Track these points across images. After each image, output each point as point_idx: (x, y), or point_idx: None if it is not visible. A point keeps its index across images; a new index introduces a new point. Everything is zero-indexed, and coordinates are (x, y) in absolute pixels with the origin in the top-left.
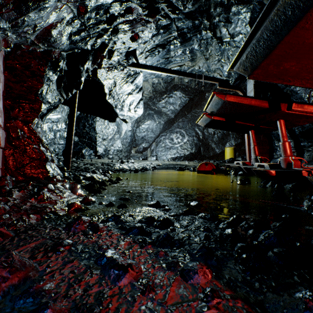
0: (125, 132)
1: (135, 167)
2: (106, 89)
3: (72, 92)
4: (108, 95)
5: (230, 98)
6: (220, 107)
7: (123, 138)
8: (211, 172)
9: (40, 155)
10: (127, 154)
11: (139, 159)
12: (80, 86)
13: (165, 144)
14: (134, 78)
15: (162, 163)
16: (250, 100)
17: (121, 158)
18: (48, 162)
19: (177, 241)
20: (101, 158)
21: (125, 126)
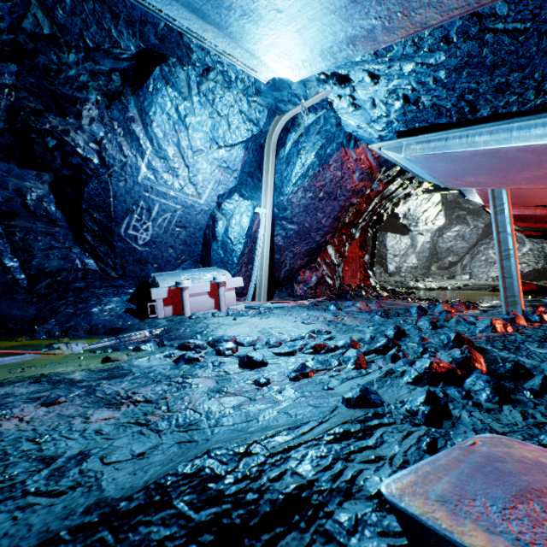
0: (421, 245)
1: (432, 286)
2: (400, 215)
3: (375, 228)
4: (401, 218)
5: (520, 223)
6: (519, 228)
7: (418, 252)
8: (529, 293)
9: (368, 274)
10: (424, 271)
11: (442, 278)
12: (381, 224)
13: (486, 256)
14: (428, 199)
15: (473, 283)
16: (543, 224)
17: (416, 277)
18: (370, 278)
19: (430, 300)
20: (392, 276)
21: (421, 237)
